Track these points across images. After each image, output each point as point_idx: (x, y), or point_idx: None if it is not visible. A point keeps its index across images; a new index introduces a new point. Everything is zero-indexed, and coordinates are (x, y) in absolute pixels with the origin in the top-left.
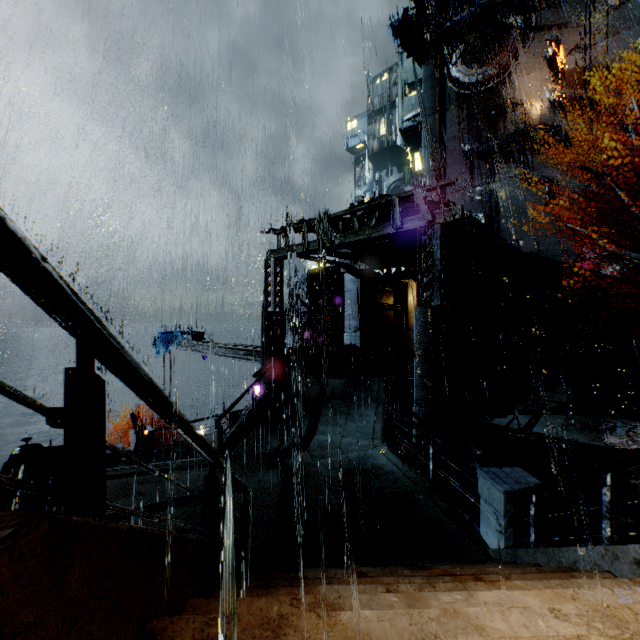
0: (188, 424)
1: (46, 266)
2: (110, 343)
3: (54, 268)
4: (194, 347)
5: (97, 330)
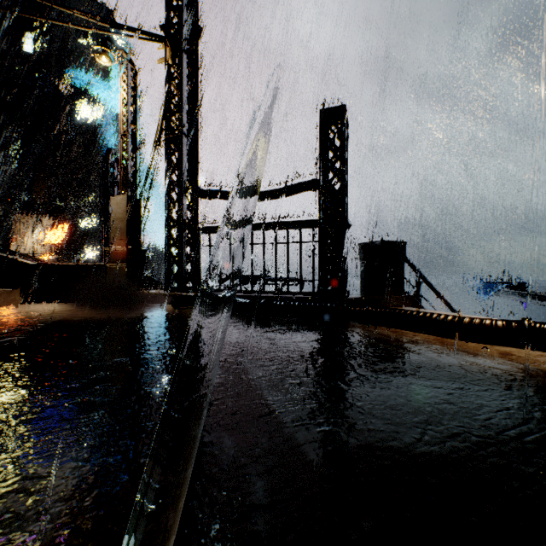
0: (445, 300)
1: (412, 263)
2: (422, 275)
3: (413, 263)
4: (510, 294)
5: (419, 273)
